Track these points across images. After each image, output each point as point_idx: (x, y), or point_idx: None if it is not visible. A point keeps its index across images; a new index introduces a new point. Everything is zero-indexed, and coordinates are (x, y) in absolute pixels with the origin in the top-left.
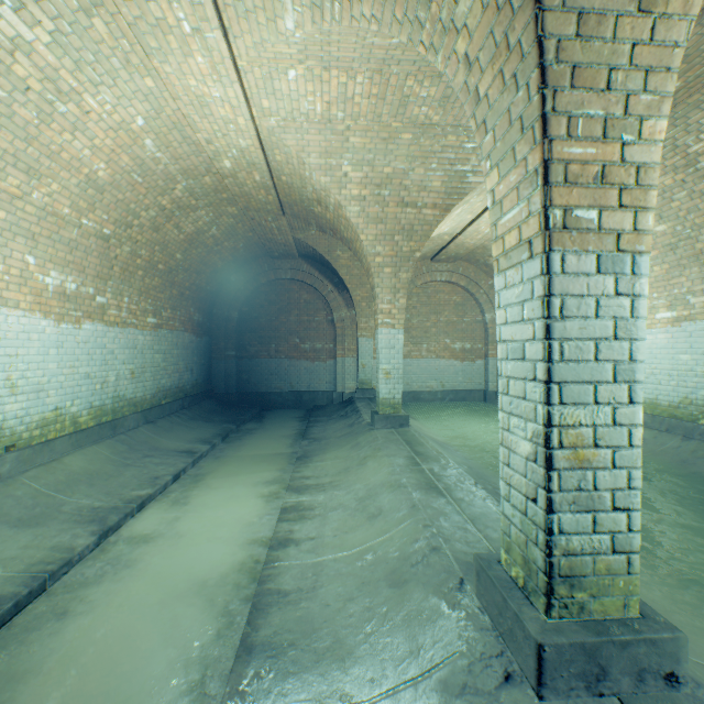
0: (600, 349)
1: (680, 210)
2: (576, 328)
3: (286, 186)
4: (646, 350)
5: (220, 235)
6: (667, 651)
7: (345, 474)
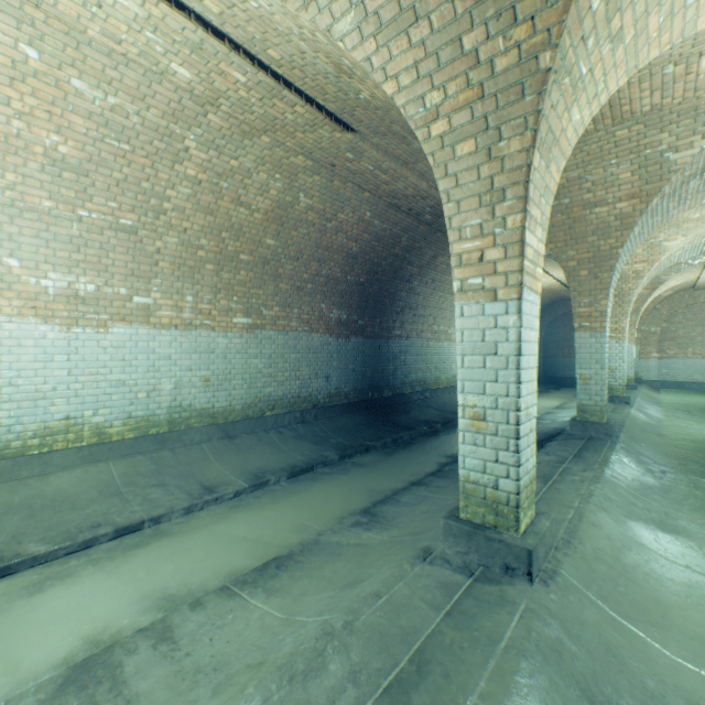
0: (615, 355)
1: None
2: (611, 351)
3: None
4: None
5: None
6: (624, 399)
7: None
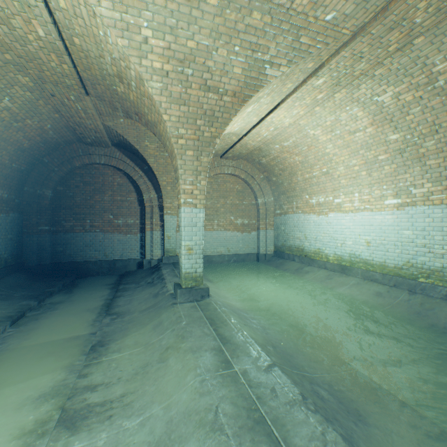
0: None
1: (412, 122)
2: None
3: (82, 54)
4: (377, 226)
5: (18, 110)
6: None
7: (143, 379)
